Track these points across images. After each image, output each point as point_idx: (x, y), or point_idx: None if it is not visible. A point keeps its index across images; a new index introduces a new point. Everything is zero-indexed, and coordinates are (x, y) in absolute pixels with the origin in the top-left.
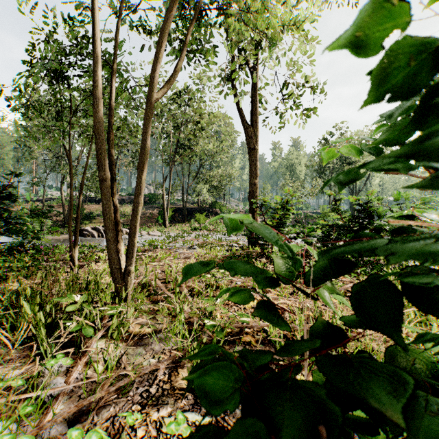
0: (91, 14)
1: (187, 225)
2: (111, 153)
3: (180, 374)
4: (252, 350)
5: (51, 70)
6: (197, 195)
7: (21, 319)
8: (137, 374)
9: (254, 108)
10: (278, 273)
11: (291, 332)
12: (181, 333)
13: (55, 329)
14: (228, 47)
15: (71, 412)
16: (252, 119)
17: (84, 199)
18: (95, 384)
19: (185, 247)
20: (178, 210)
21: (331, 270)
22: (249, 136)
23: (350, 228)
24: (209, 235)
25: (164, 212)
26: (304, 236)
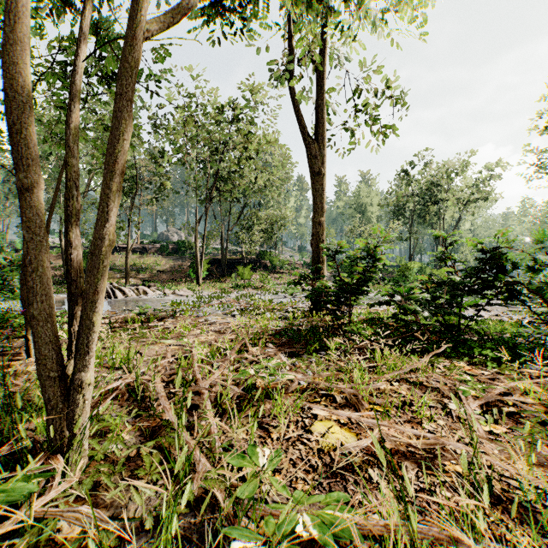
0: None
1: (227, 281)
2: (68, 151)
3: None
4: None
5: None
6: (241, 242)
7: None
8: None
9: (318, 114)
10: None
11: None
12: None
13: None
14: None
15: None
16: (315, 130)
17: None
18: None
19: (221, 314)
20: (216, 262)
21: None
22: (312, 155)
23: (469, 286)
24: (256, 295)
25: (196, 264)
26: (402, 299)
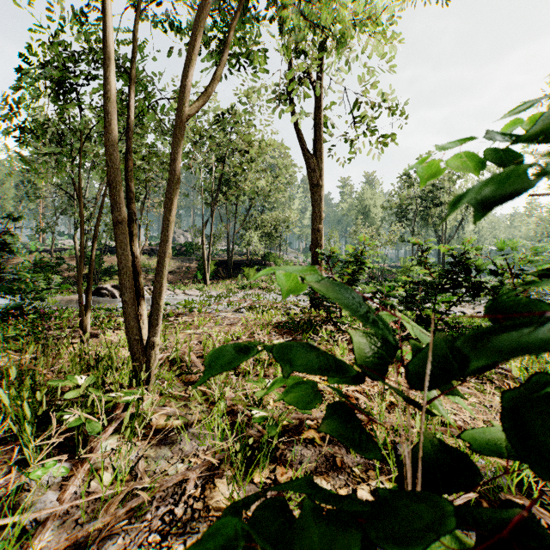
0: (102, 2)
1: (233, 282)
2: (131, 189)
3: (217, 486)
4: (320, 511)
5: (55, 81)
6: (246, 244)
7: (5, 410)
8: (157, 489)
9: (317, 132)
10: (359, 360)
11: (382, 461)
12: (220, 428)
13: (51, 422)
14: (285, 52)
15: (60, 548)
16: (315, 146)
17: (104, 250)
18: (100, 502)
19: (230, 311)
20: (222, 264)
21: (454, 361)
22: (311, 169)
23: (441, 285)
24: (261, 295)
25: (204, 265)
26: (383, 296)
